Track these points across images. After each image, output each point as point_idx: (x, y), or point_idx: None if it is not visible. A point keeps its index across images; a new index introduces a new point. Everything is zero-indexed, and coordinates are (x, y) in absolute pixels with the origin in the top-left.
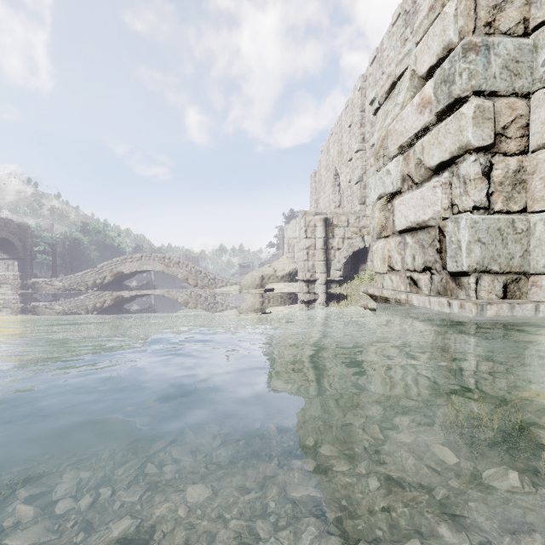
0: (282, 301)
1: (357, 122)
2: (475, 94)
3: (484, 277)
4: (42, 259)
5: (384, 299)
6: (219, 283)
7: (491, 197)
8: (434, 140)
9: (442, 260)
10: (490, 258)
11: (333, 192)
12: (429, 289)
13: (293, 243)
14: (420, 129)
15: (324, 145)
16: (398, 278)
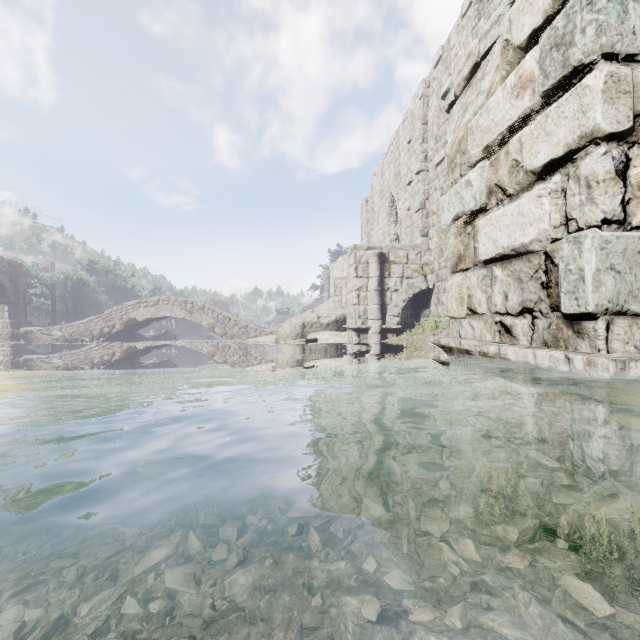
0: (327, 353)
1: (418, 137)
2: (605, 57)
3: (619, 320)
4: (39, 303)
5: (462, 352)
6: (252, 333)
7: (628, 207)
8: (539, 132)
9: (550, 297)
10: (628, 293)
11: (388, 222)
12: (530, 338)
13: (340, 285)
14: (516, 120)
15: (377, 166)
16: (483, 325)
